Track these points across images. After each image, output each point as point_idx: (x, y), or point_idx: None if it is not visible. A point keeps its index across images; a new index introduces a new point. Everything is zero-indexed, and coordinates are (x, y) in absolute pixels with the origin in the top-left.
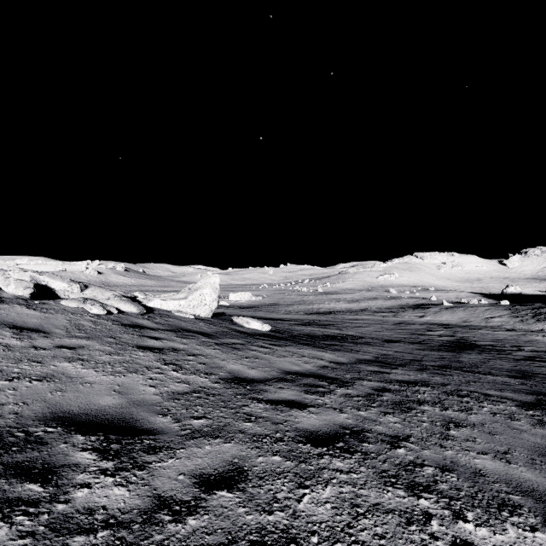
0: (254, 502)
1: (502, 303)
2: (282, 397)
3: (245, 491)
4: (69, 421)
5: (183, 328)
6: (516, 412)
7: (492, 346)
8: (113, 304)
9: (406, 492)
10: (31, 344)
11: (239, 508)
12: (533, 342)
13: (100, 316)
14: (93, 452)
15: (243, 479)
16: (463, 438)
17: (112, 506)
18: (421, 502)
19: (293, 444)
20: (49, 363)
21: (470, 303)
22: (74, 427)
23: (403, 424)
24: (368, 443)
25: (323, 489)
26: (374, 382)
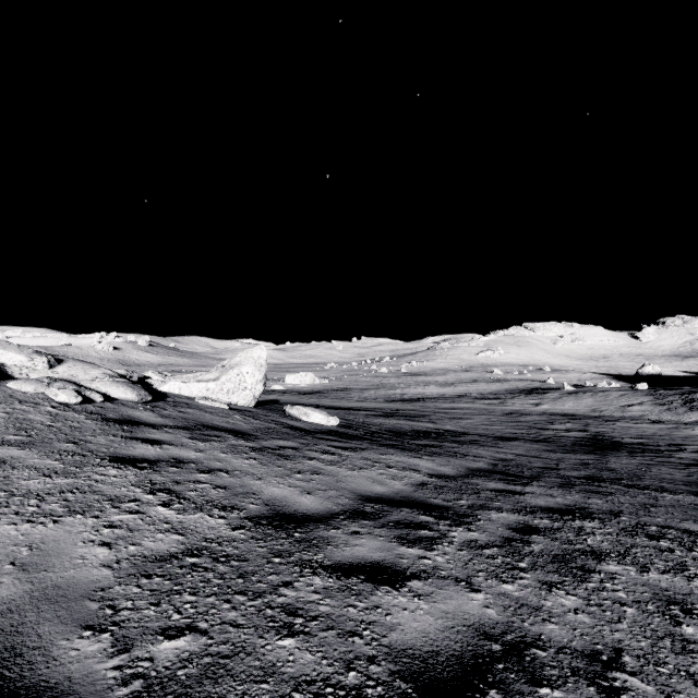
0: None
1: (639, 386)
2: (359, 557)
3: None
4: None
5: (206, 423)
6: None
7: (643, 445)
8: (99, 387)
9: None
10: None
11: None
12: (693, 439)
13: (69, 407)
14: None
15: None
16: None
17: None
18: None
19: None
20: None
21: (598, 386)
22: None
23: (592, 613)
24: (550, 684)
25: None
26: (507, 514)
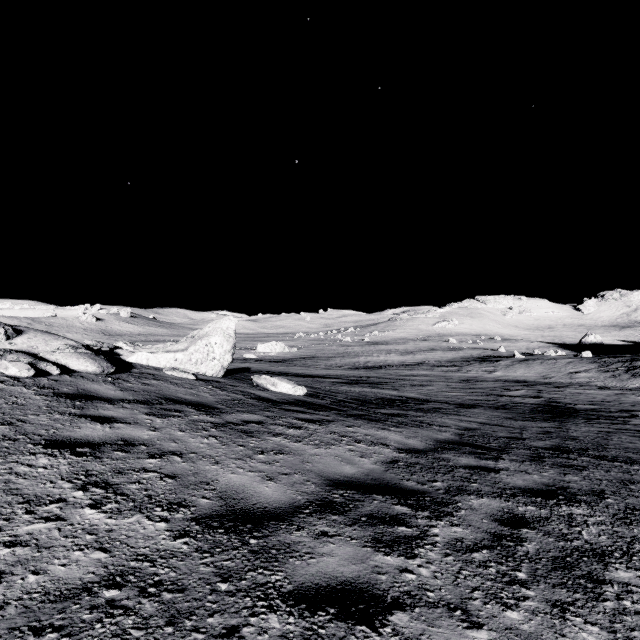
0: None
1: (583, 354)
2: (327, 575)
3: None
4: None
5: (169, 396)
6: None
7: (596, 411)
8: (58, 359)
9: None
10: None
11: None
12: None
13: (20, 381)
14: None
15: None
16: None
17: None
18: None
19: None
20: None
21: (546, 354)
22: None
23: None
24: None
25: None
26: (488, 499)
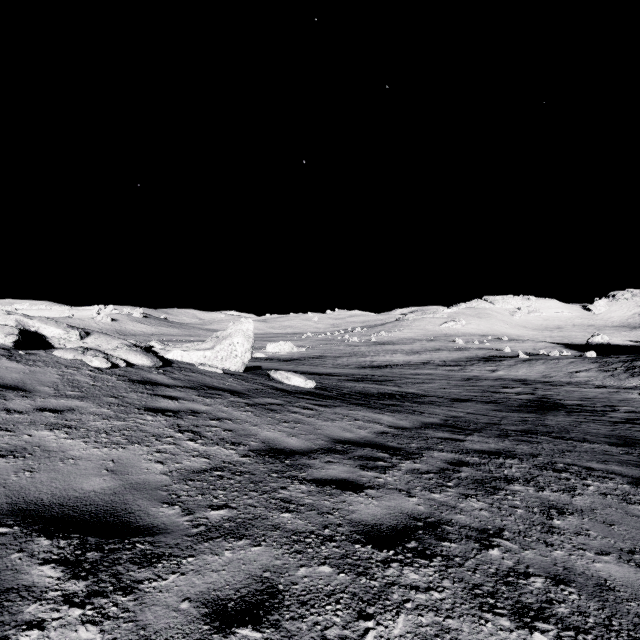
0: None
1: (587, 355)
2: (331, 476)
3: (279, 628)
4: (33, 515)
5: (208, 384)
6: (631, 492)
7: (581, 406)
8: (120, 355)
9: (512, 621)
10: (4, 406)
11: None
12: (629, 401)
13: (102, 370)
14: (58, 566)
15: (277, 607)
16: (572, 530)
17: None
18: (537, 639)
19: (347, 546)
20: (23, 431)
21: (550, 355)
22: (38, 526)
23: (492, 511)
24: (450, 541)
25: (394, 620)
26: (446, 453)
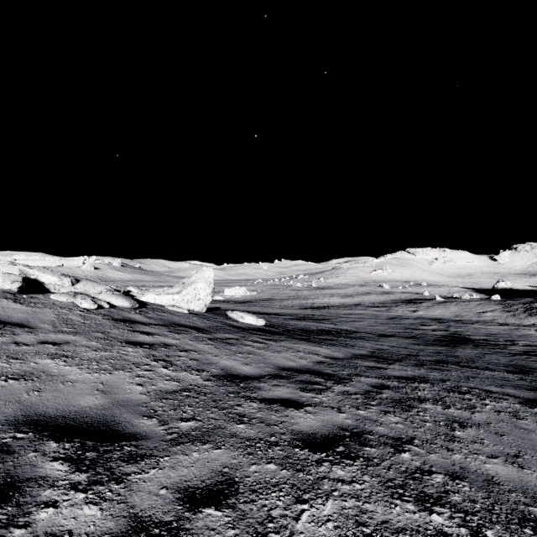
0: (246, 522)
1: (493, 298)
2: (277, 396)
3: (235, 508)
4: (43, 424)
5: (176, 322)
6: (520, 410)
7: (486, 341)
8: (104, 298)
9: (416, 506)
10: (13, 339)
11: (228, 530)
12: (526, 336)
13: (90, 311)
14: (65, 462)
15: (234, 493)
16: (470, 439)
17: (79, 530)
18: (434, 519)
19: (289, 450)
20: (30, 359)
21: (462, 298)
22: (48, 432)
23: (406, 424)
24: (370, 446)
25: (324, 503)
26: (371, 378)
